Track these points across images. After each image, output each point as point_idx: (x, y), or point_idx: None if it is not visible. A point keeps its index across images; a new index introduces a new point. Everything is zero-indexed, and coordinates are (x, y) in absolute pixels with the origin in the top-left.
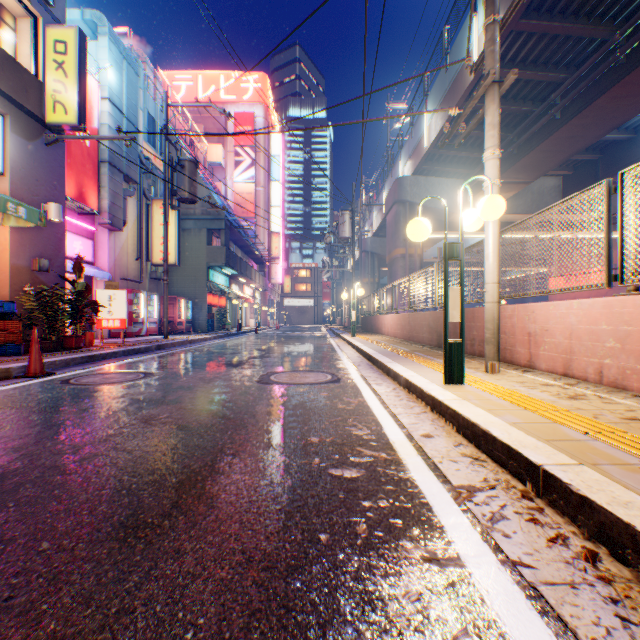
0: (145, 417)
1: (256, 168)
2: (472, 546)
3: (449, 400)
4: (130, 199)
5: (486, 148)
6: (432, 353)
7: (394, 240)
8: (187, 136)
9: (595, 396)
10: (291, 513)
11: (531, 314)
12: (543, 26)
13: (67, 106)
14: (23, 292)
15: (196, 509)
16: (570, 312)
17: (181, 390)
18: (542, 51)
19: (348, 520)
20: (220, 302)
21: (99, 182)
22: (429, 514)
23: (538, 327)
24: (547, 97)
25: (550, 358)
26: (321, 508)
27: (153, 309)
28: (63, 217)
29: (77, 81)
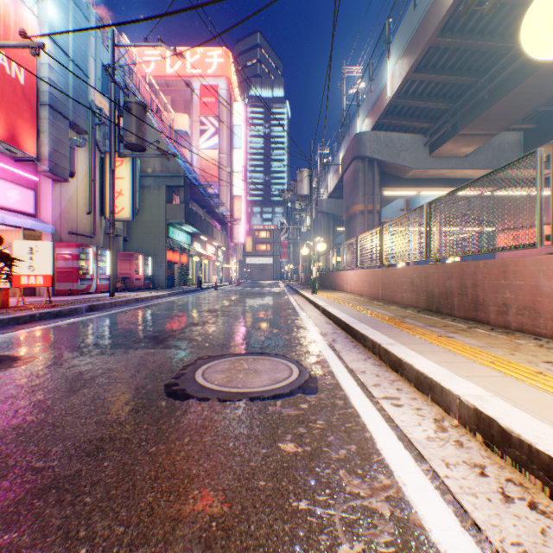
0: None
1: (219, 136)
2: None
3: None
4: (80, 150)
5: None
6: (432, 321)
7: (352, 196)
8: (153, 102)
9: None
10: None
11: None
12: None
13: None
14: None
15: None
16: None
17: None
18: None
19: None
20: (181, 259)
21: (38, 126)
22: None
23: None
24: None
25: None
26: None
27: (105, 265)
28: None
29: None
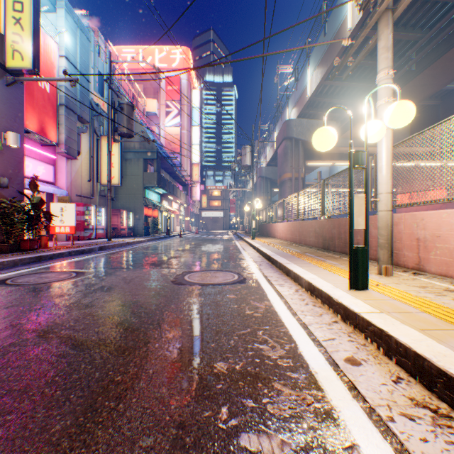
0: (46, 328)
1: (181, 116)
2: None
3: (367, 313)
4: (83, 135)
5: (380, 70)
6: (320, 254)
7: (283, 167)
8: (130, 92)
9: None
10: None
11: (420, 221)
12: None
13: (23, 54)
14: None
15: None
16: None
17: (100, 291)
18: (403, 15)
19: None
20: (154, 214)
21: (57, 120)
22: None
23: (429, 233)
24: (404, 54)
25: (443, 262)
26: None
27: (101, 219)
28: (22, 144)
29: (31, 34)
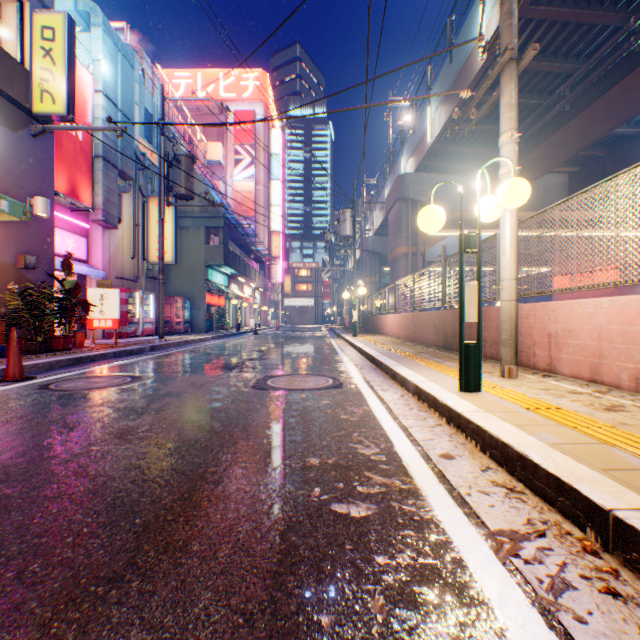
0: (121, 431)
1: (256, 167)
2: (535, 638)
3: (469, 412)
4: (126, 196)
5: (502, 131)
6: (439, 355)
7: (396, 238)
8: (186, 134)
9: (635, 407)
10: (282, 576)
11: (551, 313)
12: (554, 12)
13: (55, 95)
14: (7, 290)
15: (157, 569)
16: (599, 311)
17: (168, 397)
18: (552, 40)
19: (358, 589)
20: (219, 302)
21: (93, 178)
22: (466, 578)
23: (560, 328)
24: (555, 89)
25: (574, 362)
26: (322, 568)
27: (149, 309)
28: (52, 212)
29: (65, 69)
